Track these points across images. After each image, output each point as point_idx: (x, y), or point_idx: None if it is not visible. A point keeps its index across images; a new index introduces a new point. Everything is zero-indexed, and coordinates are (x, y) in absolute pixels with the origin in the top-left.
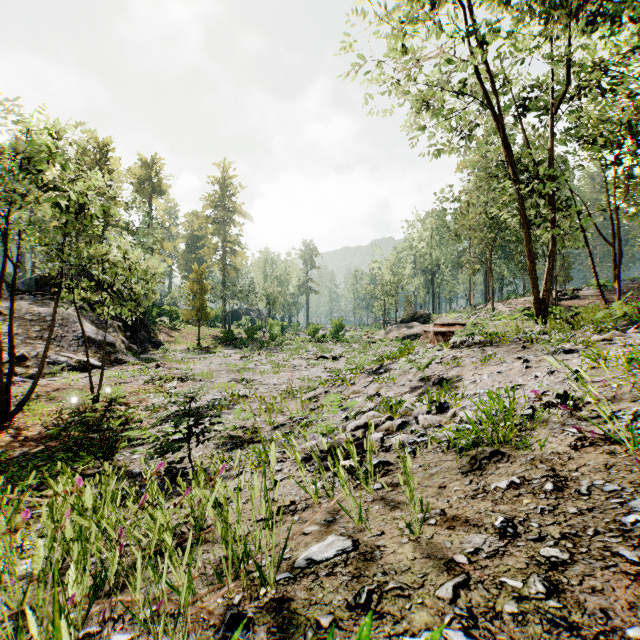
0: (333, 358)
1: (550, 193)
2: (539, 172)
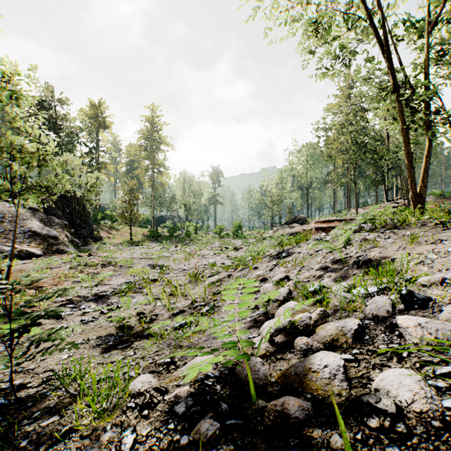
0: (234, 249)
1: (427, 99)
2: (416, 83)
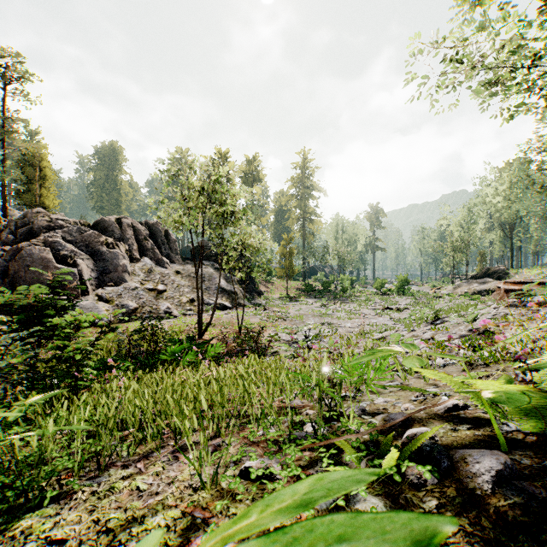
0: (398, 310)
1: None
2: None
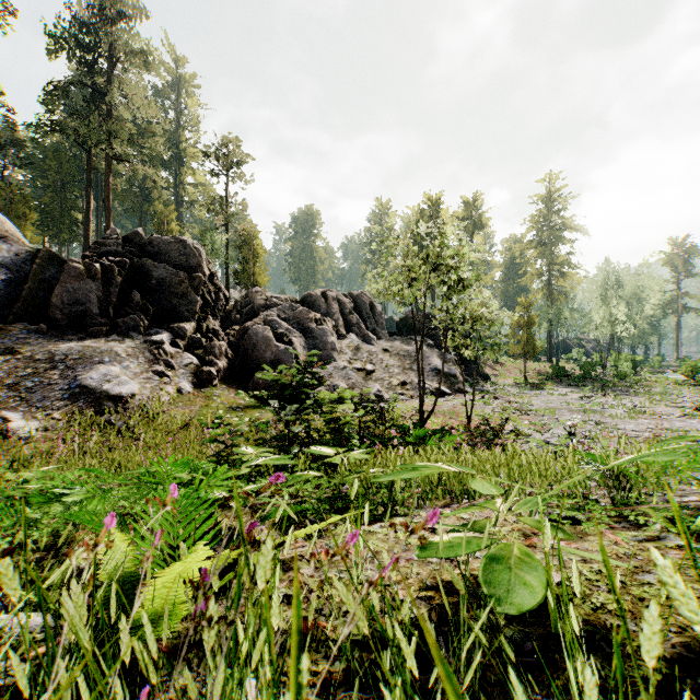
0: None
1: None
2: None
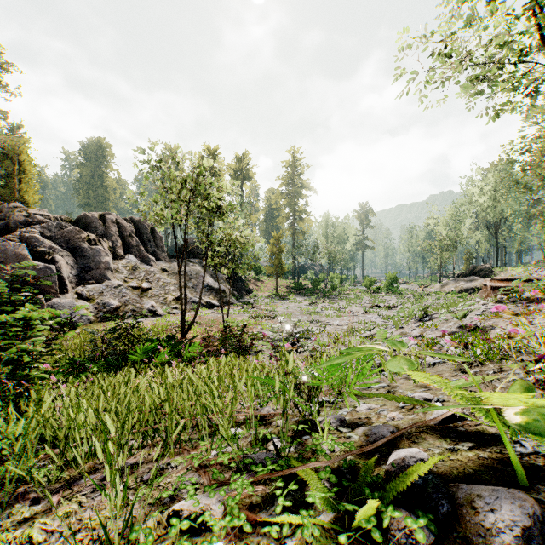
0: (386, 307)
1: None
2: None
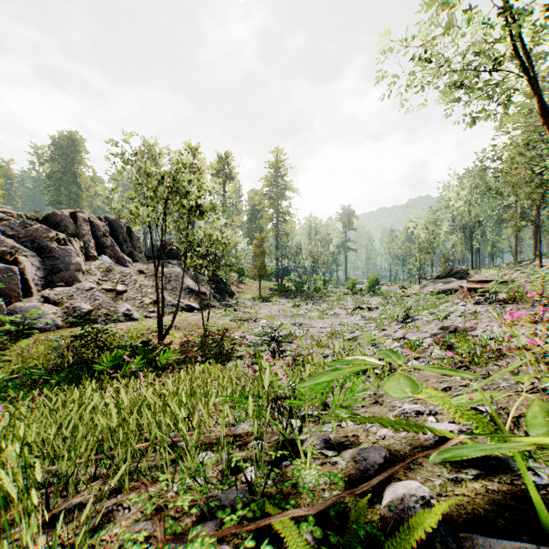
0: (369, 309)
1: None
2: None
